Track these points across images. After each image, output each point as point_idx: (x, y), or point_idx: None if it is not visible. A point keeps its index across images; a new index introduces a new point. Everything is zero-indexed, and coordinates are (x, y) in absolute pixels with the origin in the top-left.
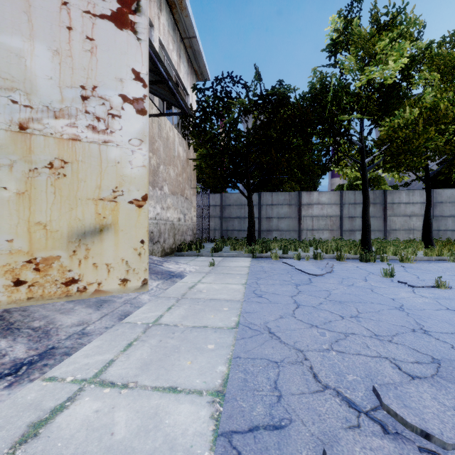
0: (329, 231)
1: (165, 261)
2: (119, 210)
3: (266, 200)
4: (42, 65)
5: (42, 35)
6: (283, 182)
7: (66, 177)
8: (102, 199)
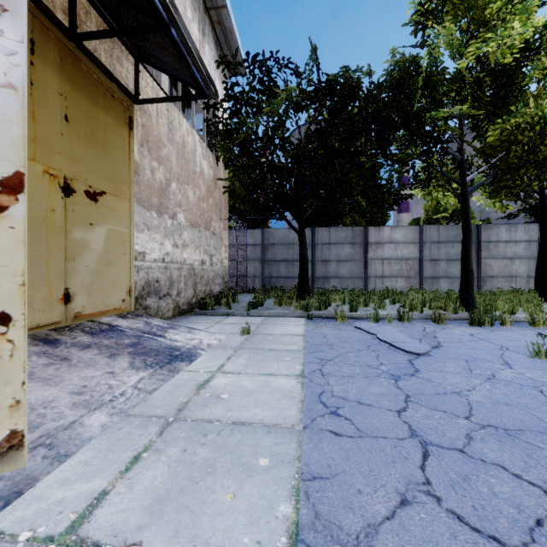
0: (405, 278)
1: (171, 327)
2: None
3: (321, 238)
4: None
5: None
6: (343, 215)
7: None
8: None
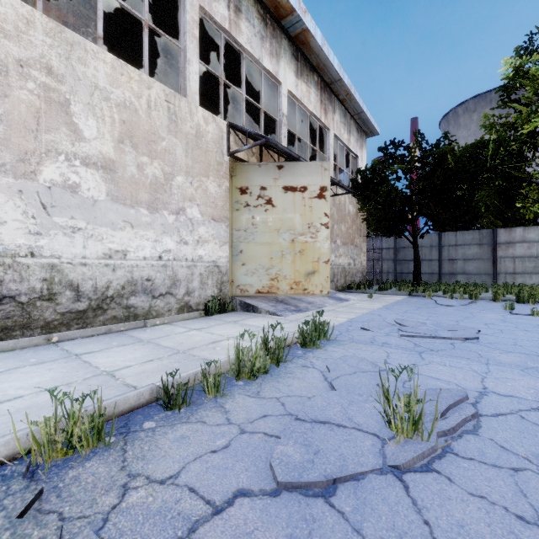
0: None
1: (337, 293)
2: (320, 265)
3: (448, 241)
4: (297, 220)
5: (297, 211)
6: (478, 216)
7: (304, 255)
8: (314, 261)
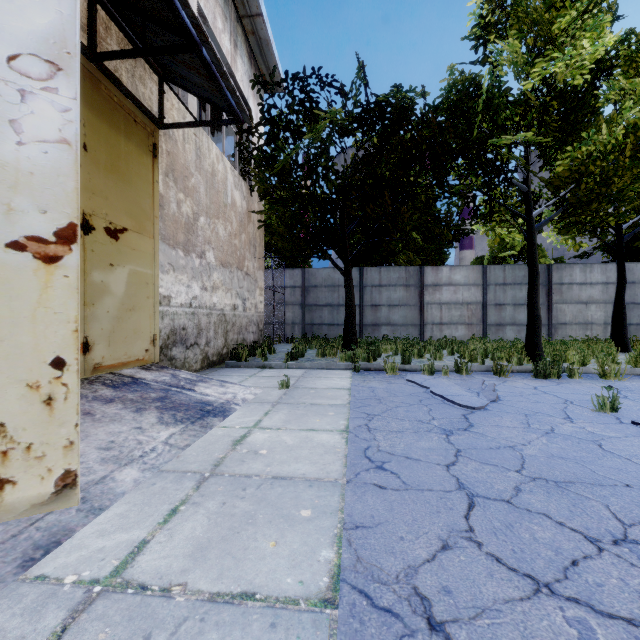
0: (466, 325)
1: (201, 380)
2: None
3: (371, 279)
4: None
5: None
6: (395, 252)
7: None
8: None
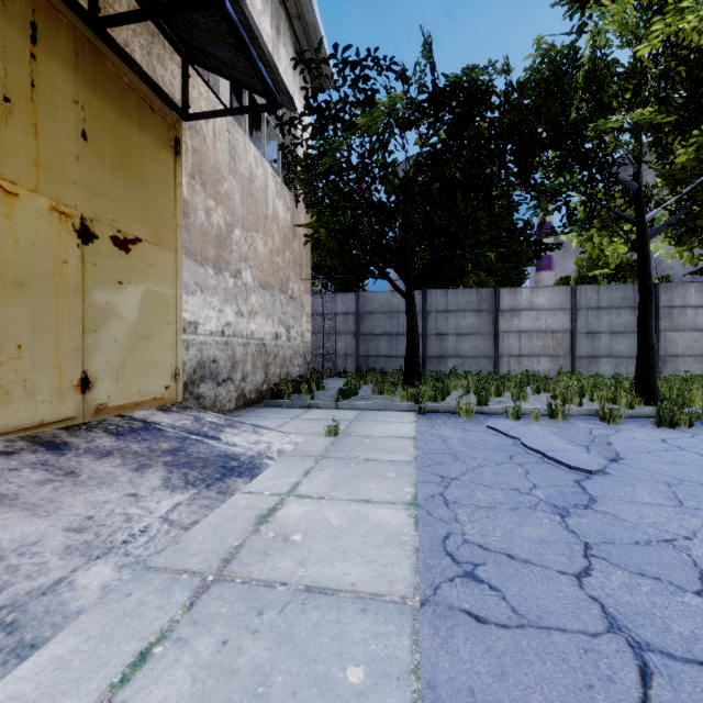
0: (550, 358)
1: (229, 424)
2: None
3: (435, 304)
4: None
5: None
6: (464, 273)
7: None
8: None
